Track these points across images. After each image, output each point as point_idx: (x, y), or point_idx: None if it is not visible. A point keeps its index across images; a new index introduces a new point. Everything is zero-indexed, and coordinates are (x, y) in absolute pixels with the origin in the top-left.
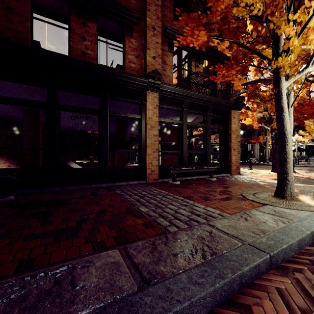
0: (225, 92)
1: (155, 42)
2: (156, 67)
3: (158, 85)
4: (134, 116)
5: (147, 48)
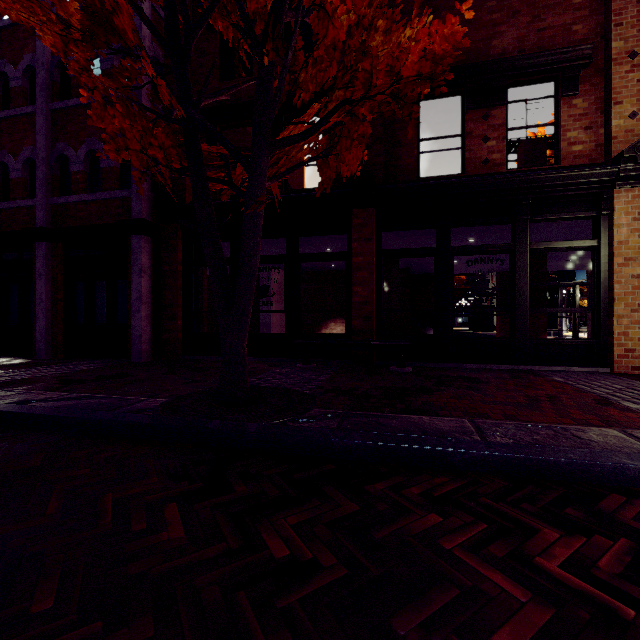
0: None
1: (636, 82)
2: (639, 132)
3: None
4: (581, 243)
5: (614, 103)
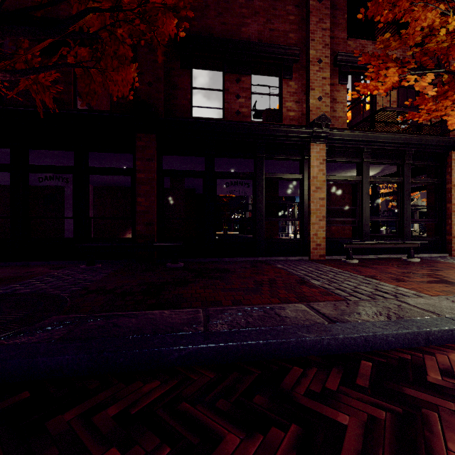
0: (437, 126)
1: (322, 79)
2: (323, 110)
3: (325, 133)
4: (294, 176)
5: (310, 88)
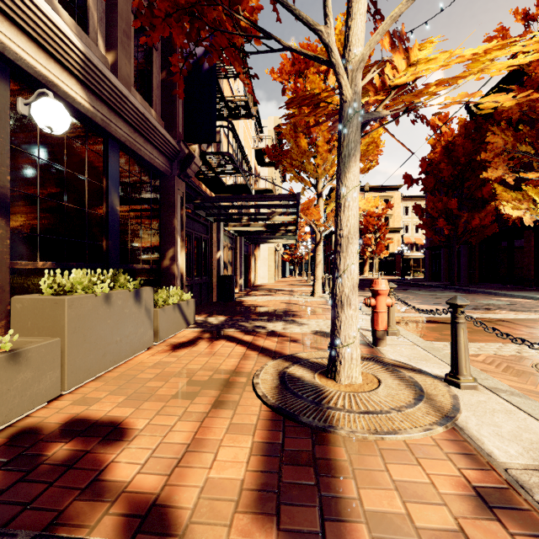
0: None
1: None
2: None
3: None
4: None
5: None
